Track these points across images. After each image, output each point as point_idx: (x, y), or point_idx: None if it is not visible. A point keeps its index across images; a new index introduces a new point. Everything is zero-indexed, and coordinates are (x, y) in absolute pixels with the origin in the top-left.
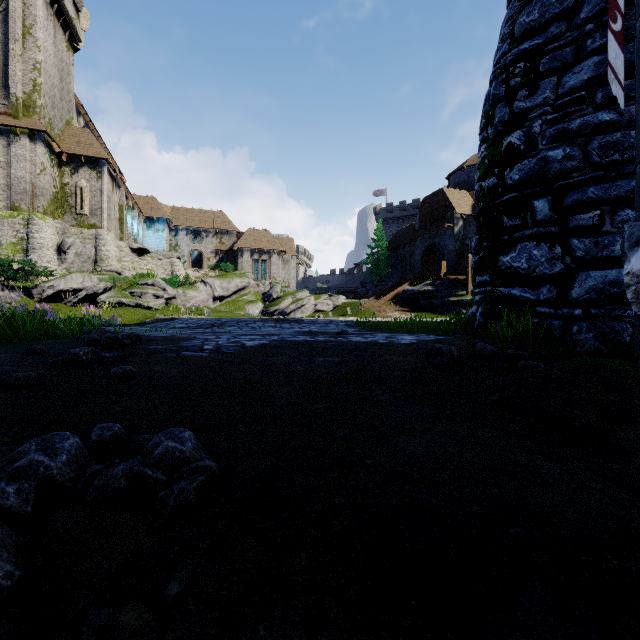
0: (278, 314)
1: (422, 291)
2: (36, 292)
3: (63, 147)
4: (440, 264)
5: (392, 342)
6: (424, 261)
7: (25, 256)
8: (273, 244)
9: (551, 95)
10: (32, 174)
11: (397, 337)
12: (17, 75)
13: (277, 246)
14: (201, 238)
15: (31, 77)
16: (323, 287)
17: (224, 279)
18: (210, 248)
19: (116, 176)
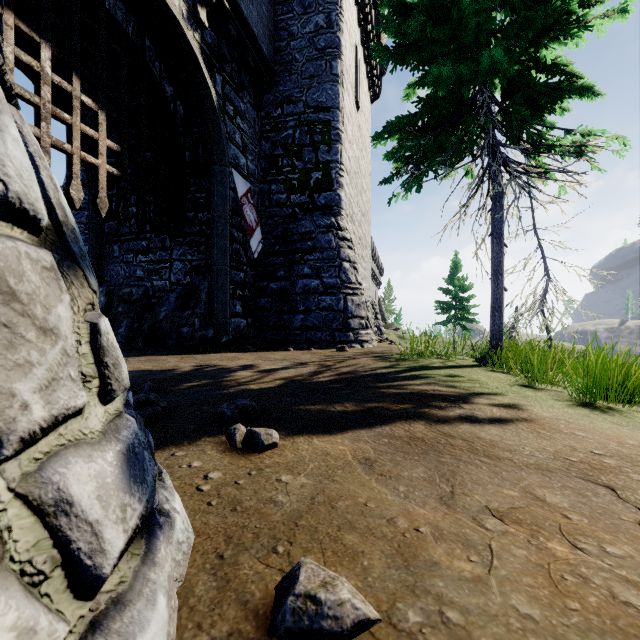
0: None
1: None
2: None
3: None
4: None
5: None
6: None
7: None
8: None
9: (85, 220)
10: None
11: None
12: None
13: None
14: None
15: None
16: None
17: None
18: None
19: None
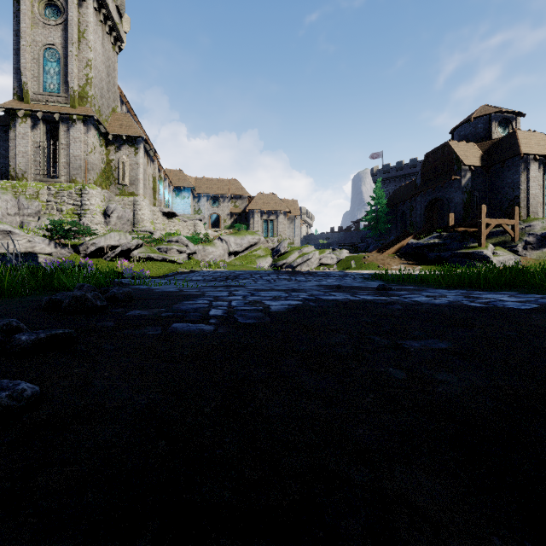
0: (286, 267)
1: (428, 244)
2: (82, 249)
3: (109, 130)
4: (447, 217)
5: (494, 306)
6: (427, 215)
7: (79, 220)
8: (280, 206)
9: None
10: (85, 152)
11: (483, 297)
12: (74, 72)
13: (283, 207)
14: (219, 203)
15: (84, 73)
16: (325, 243)
17: (238, 236)
18: (226, 211)
19: (150, 152)
